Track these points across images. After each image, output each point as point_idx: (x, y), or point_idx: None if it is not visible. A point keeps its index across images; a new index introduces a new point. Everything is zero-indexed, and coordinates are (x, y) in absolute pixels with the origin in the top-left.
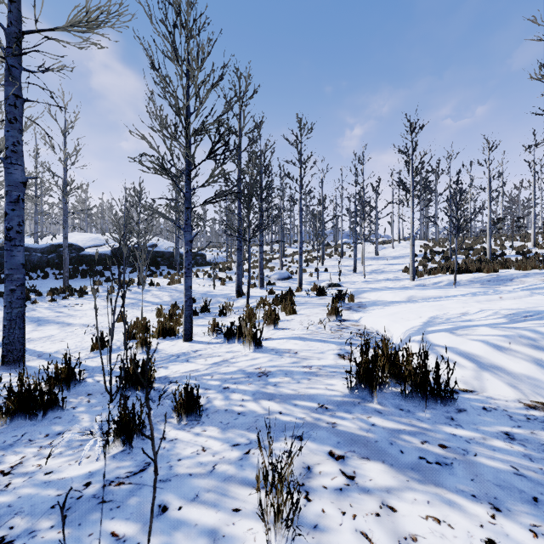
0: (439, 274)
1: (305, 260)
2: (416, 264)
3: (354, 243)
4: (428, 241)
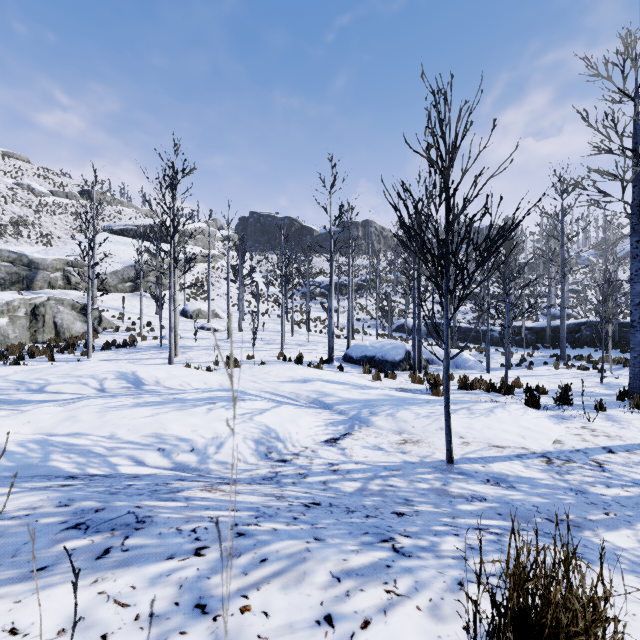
0: None
1: None
2: None
3: None
4: None
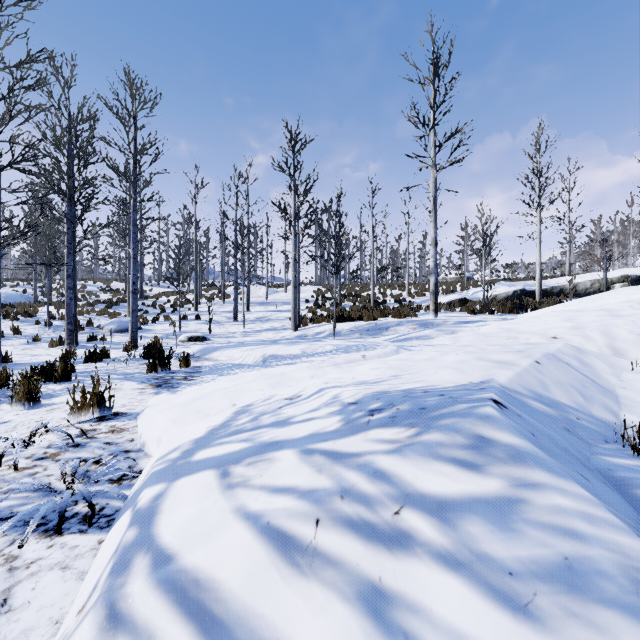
0: (323, 323)
1: (173, 304)
2: (307, 311)
3: (235, 283)
4: (322, 287)
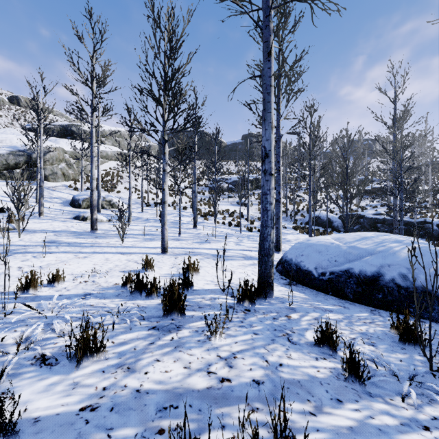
0: None
1: None
2: None
3: None
4: None
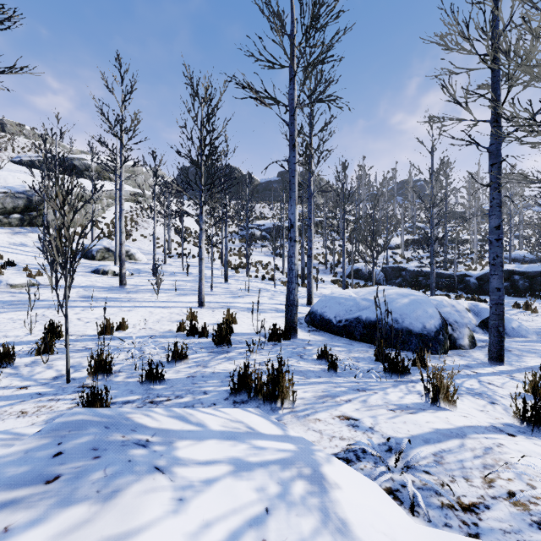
0: None
1: None
2: None
3: None
4: None
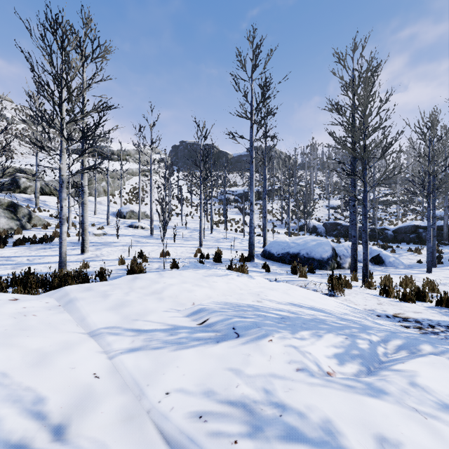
0: None
1: None
2: None
3: None
4: None
